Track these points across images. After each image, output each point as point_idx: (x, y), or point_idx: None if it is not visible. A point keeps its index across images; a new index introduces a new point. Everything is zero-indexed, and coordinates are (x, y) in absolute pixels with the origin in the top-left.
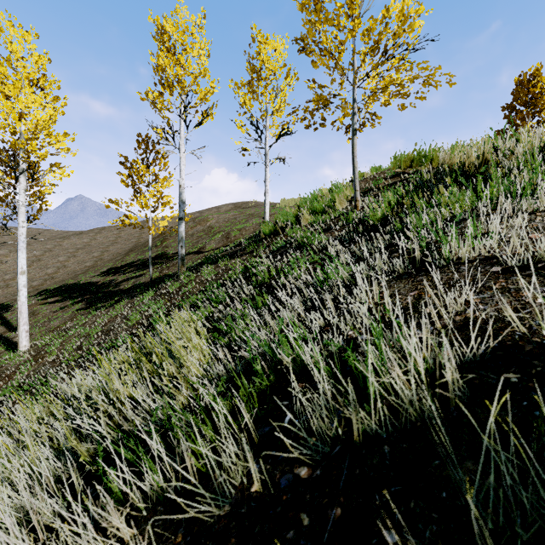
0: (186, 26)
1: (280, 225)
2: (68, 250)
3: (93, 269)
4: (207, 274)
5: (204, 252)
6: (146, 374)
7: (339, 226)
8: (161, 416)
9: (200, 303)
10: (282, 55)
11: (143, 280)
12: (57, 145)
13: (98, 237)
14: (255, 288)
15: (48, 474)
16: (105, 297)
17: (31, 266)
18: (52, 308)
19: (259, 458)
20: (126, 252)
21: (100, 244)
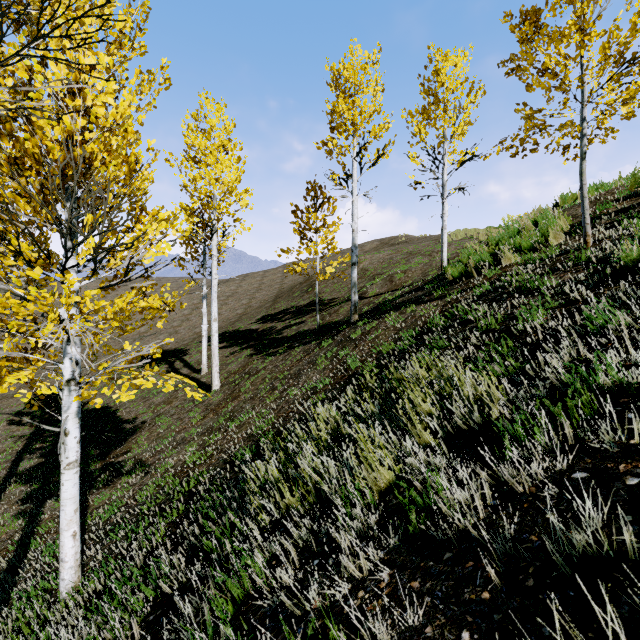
0: (361, 66)
1: (471, 266)
2: (220, 298)
3: (245, 316)
4: (391, 321)
5: (367, 298)
6: (469, 390)
7: (567, 266)
8: (507, 414)
9: (410, 349)
10: (464, 70)
11: (306, 327)
12: (241, 202)
13: (243, 284)
14: (481, 334)
15: (433, 442)
16: (271, 344)
17: (191, 314)
18: (223, 353)
19: (621, 432)
20: (273, 299)
21: (246, 292)
